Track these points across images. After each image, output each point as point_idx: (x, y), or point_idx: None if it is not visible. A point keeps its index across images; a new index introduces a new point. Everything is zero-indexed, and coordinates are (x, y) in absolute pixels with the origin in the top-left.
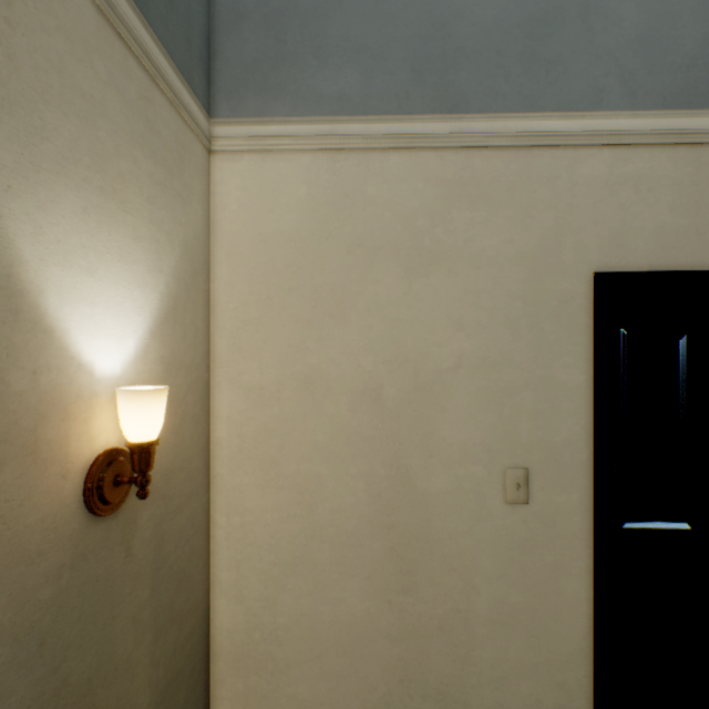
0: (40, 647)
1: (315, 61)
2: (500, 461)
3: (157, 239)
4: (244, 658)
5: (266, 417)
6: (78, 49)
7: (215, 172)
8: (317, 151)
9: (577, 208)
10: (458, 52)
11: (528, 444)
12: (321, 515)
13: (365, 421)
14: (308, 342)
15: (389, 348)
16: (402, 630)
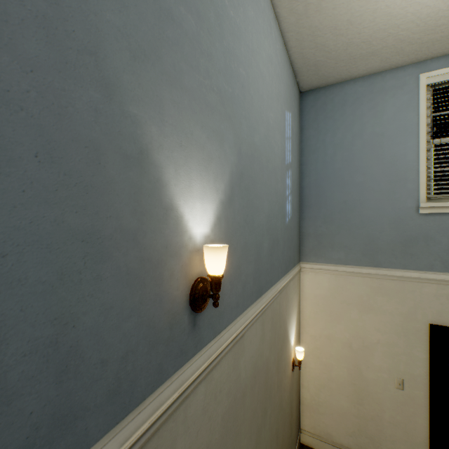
0: (290, 393)
1: (330, 248)
2: (392, 374)
3: (295, 309)
4: (309, 406)
5: (316, 343)
6: (291, 292)
7: (301, 276)
8: (331, 273)
9: (422, 301)
10: (377, 249)
11: (403, 372)
12: (332, 375)
13: (346, 351)
14: (328, 326)
15: (354, 332)
16: (358, 415)
